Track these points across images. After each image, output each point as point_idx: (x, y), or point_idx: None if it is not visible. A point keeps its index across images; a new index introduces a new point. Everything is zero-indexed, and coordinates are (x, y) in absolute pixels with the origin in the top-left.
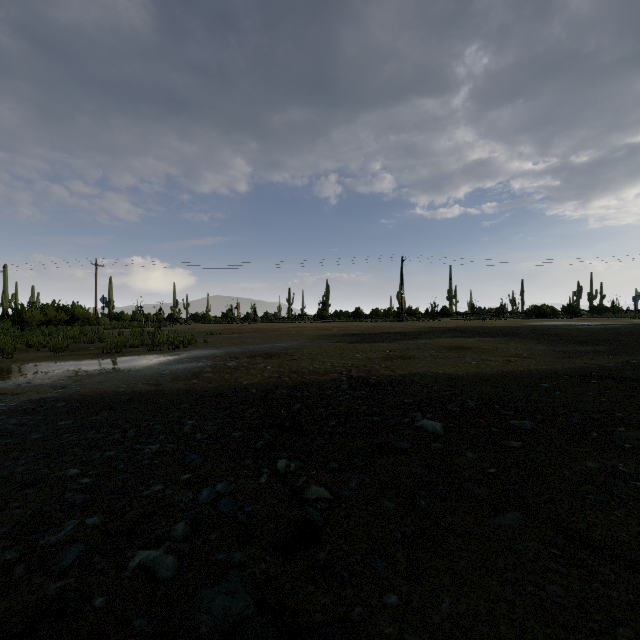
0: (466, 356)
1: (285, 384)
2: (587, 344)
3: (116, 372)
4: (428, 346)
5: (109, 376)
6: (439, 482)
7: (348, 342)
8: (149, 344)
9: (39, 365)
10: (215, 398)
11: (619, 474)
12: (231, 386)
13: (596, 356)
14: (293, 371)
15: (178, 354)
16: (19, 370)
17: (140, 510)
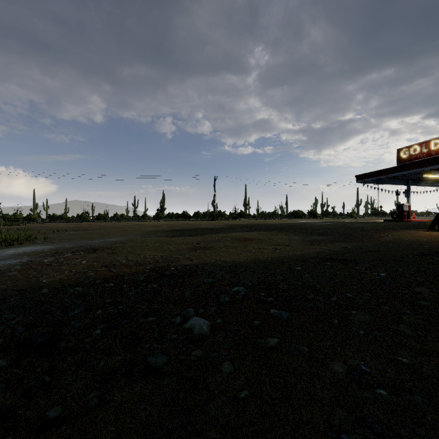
0: (249, 246)
1: (86, 280)
2: (322, 235)
3: None
4: (225, 238)
5: None
6: (175, 435)
7: (168, 236)
8: None
9: None
10: None
11: (364, 380)
12: (25, 286)
13: (328, 243)
14: (105, 265)
15: (5, 251)
16: None
17: None
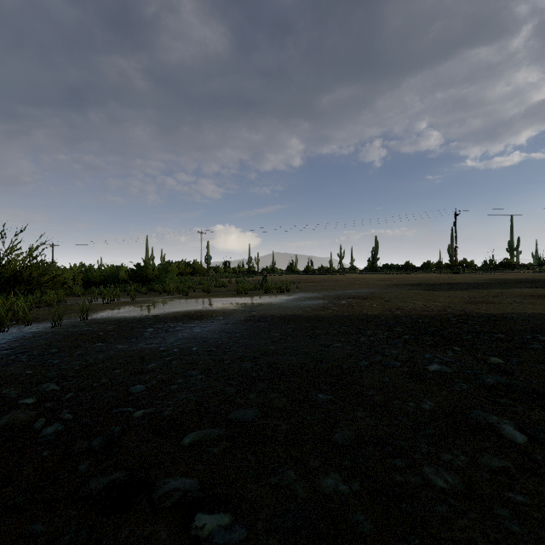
0: None
1: (401, 315)
2: None
3: (266, 305)
4: (507, 294)
5: (267, 307)
6: None
7: (420, 290)
8: (265, 288)
9: (210, 300)
10: (360, 320)
11: None
12: (362, 315)
13: None
14: (397, 308)
15: (290, 295)
16: (204, 302)
17: (404, 356)
